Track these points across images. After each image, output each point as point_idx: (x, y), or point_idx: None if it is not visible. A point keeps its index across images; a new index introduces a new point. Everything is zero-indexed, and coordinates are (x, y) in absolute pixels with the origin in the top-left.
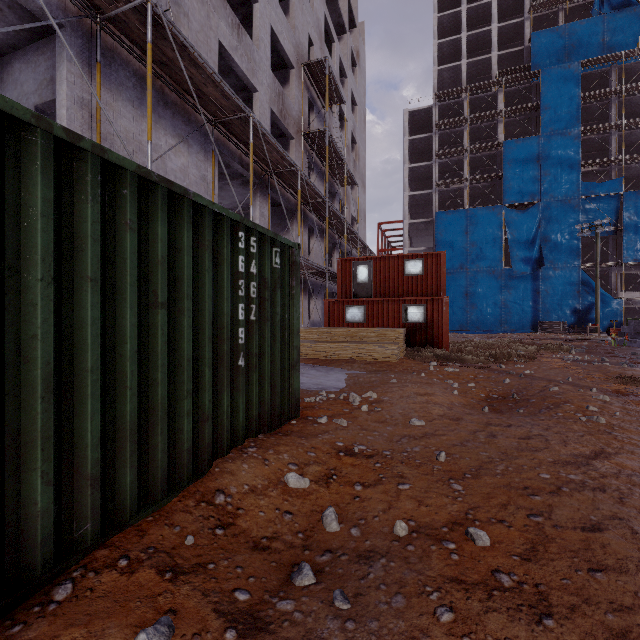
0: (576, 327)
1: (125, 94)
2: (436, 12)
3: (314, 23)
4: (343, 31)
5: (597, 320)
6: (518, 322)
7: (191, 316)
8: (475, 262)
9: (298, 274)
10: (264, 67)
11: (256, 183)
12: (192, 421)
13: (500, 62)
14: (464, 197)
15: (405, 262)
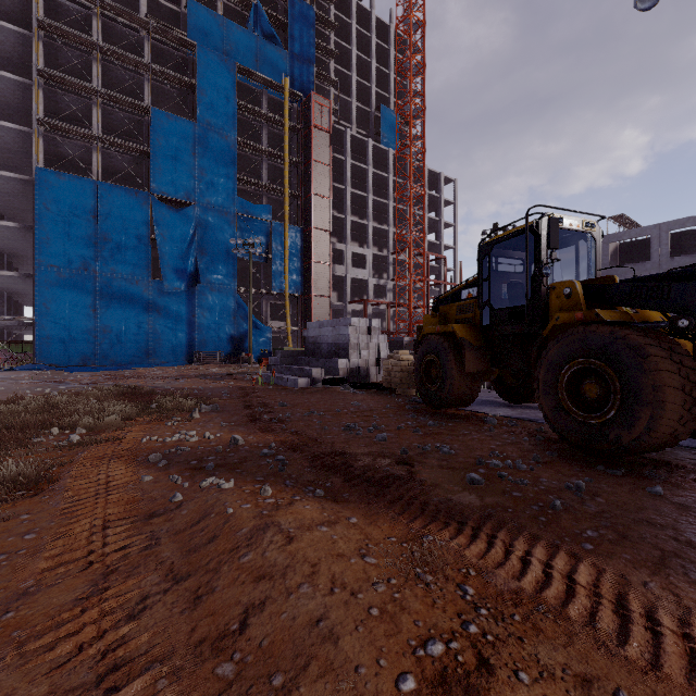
0: (233, 357)
1: None
2: None
3: None
4: None
5: (251, 349)
6: (171, 352)
7: None
8: (109, 263)
9: None
10: None
11: None
12: None
13: (152, 10)
14: (93, 163)
15: None
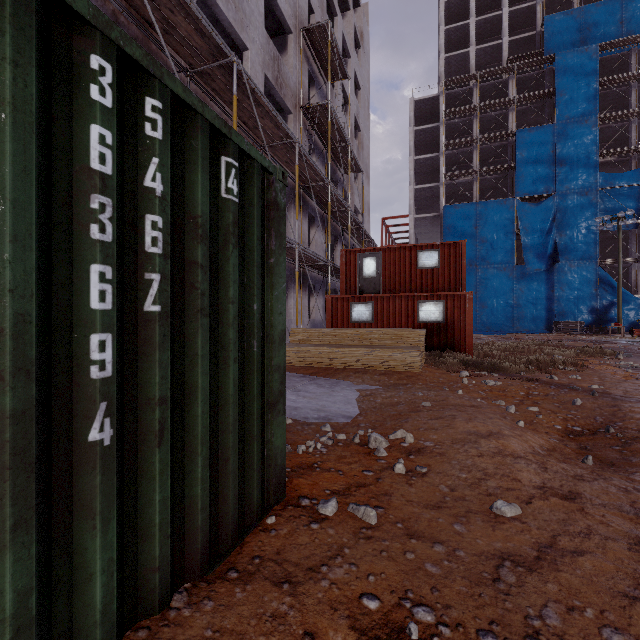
0: (594, 327)
1: None
2: None
3: None
4: (346, 8)
5: (619, 320)
6: (531, 322)
7: None
8: (485, 258)
9: (282, 228)
10: (256, 23)
11: None
12: None
13: (510, 49)
14: (473, 190)
15: (418, 253)
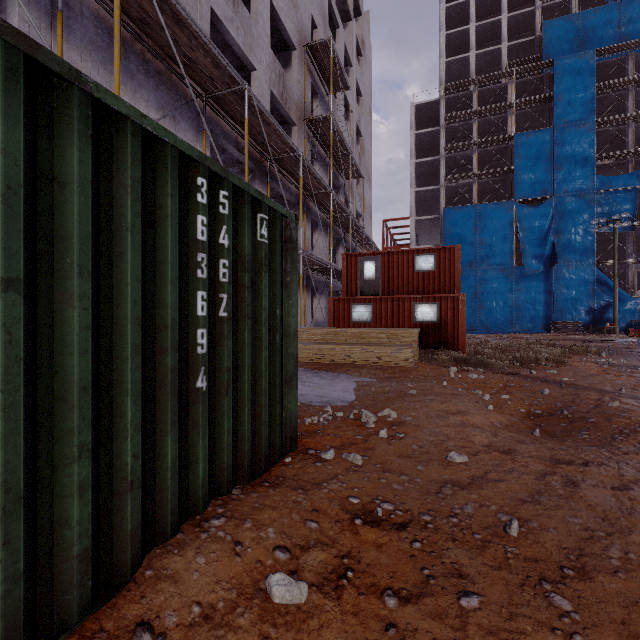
0: (591, 327)
1: (96, 55)
2: (443, 2)
3: (317, 4)
4: (348, 18)
5: (615, 320)
6: (530, 322)
7: (90, 308)
8: (484, 260)
9: (295, 255)
10: (263, 44)
11: (254, 170)
12: (94, 498)
13: (510, 53)
14: (473, 193)
15: (415, 257)
